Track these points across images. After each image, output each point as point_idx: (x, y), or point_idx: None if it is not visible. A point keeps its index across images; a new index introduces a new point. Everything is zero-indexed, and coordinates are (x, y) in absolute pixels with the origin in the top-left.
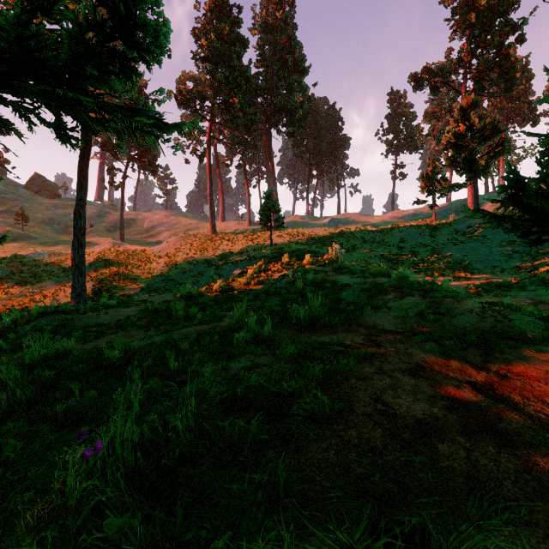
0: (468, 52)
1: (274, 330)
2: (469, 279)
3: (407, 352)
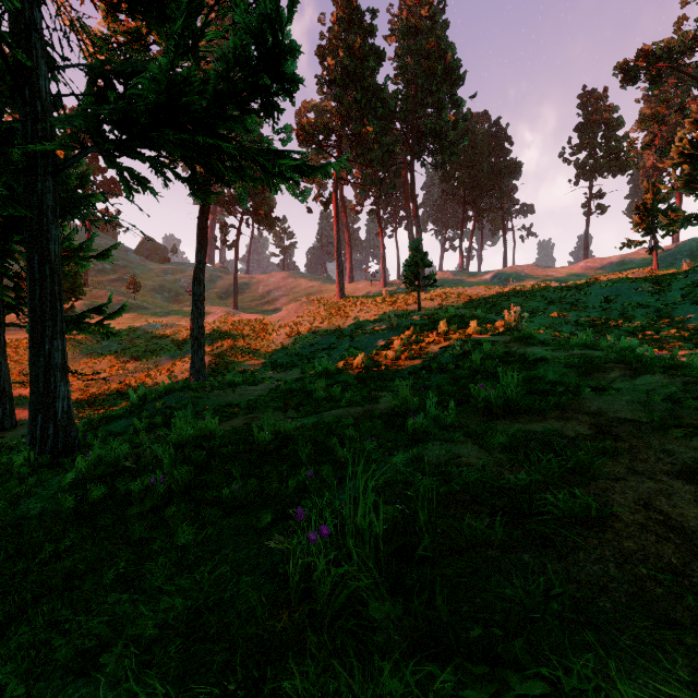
0: None
1: None
2: None
3: (664, 448)
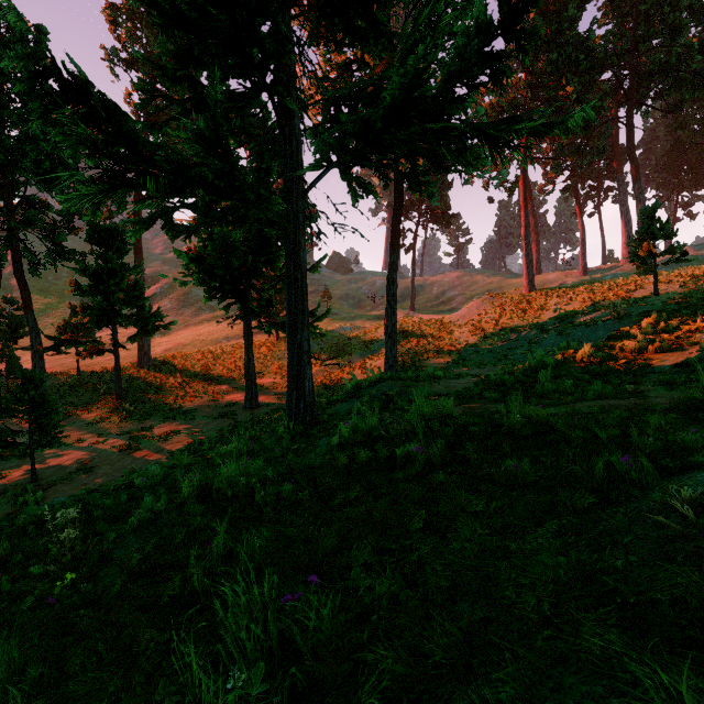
0: None
1: None
2: None
3: None
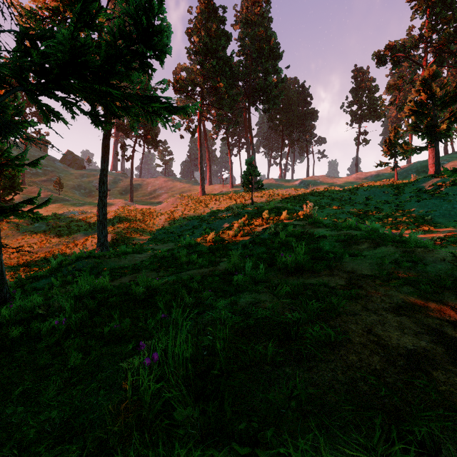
0: (429, 28)
1: (265, 273)
2: (433, 232)
3: (387, 293)
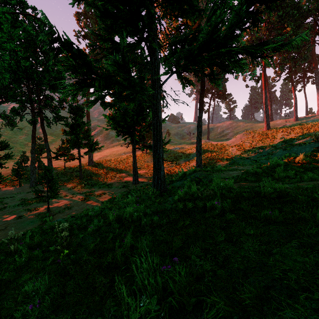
0: None
1: None
2: None
3: None
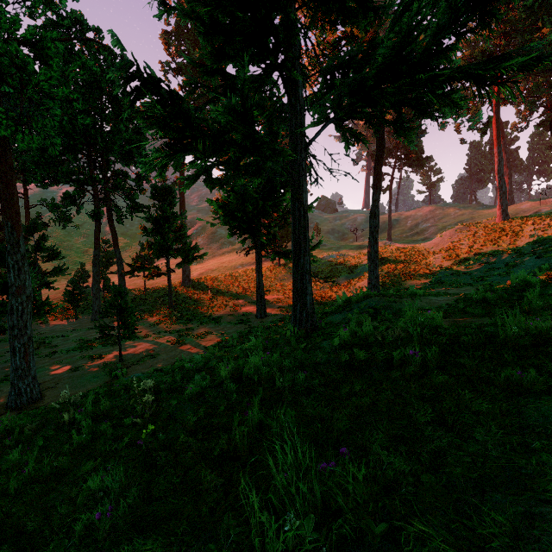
0: None
1: None
2: None
3: None
